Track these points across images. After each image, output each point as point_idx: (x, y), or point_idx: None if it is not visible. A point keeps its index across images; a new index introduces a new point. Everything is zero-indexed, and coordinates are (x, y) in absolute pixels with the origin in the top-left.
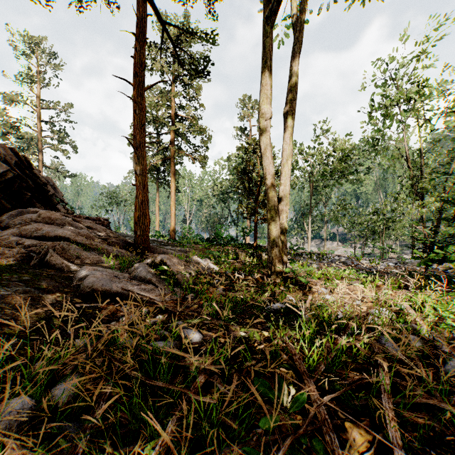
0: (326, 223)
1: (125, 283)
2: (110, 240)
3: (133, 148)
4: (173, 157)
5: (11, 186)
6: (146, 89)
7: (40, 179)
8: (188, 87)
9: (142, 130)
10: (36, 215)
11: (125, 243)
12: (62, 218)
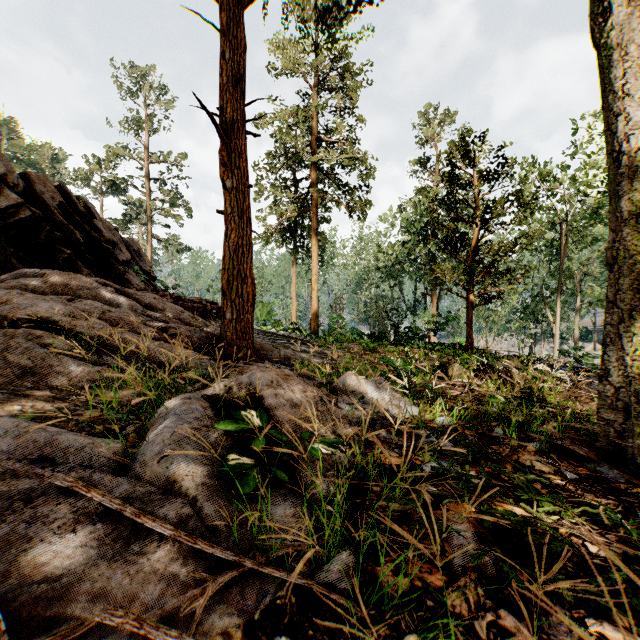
0: (579, 310)
1: (46, 506)
2: (174, 331)
3: (215, 126)
4: (314, 207)
5: (34, 237)
6: (246, 4)
7: (103, 234)
8: (339, 93)
9: (238, 93)
10: (42, 280)
11: (205, 337)
12: (93, 287)
